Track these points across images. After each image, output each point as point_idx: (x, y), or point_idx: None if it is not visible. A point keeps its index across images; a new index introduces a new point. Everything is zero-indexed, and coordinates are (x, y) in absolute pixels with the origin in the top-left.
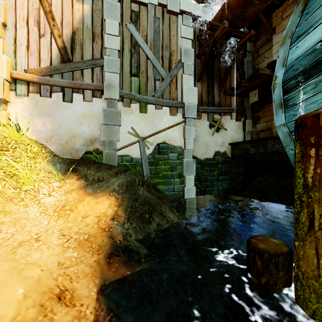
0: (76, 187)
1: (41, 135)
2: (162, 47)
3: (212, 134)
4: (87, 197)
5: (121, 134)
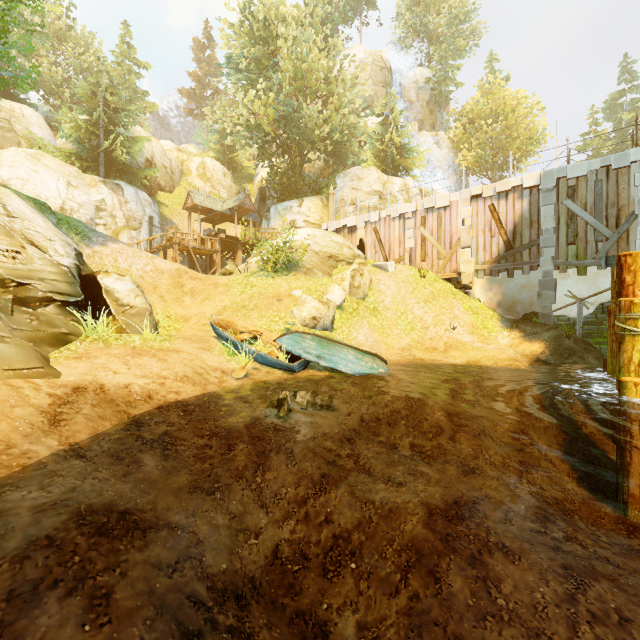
0: (518, 336)
1: (492, 303)
2: (606, 206)
3: None
4: (525, 342)
5: (557, 297)
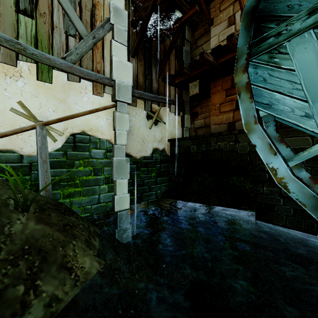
0: None
1: None
2: None
3: (150, 126)
4: None
5: None
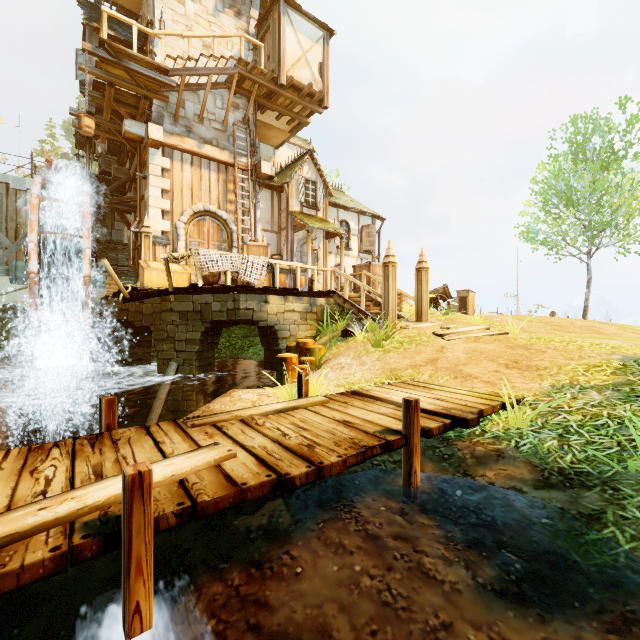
0: None
1: None
2: (7, 219)
3: None
4: None
5: None
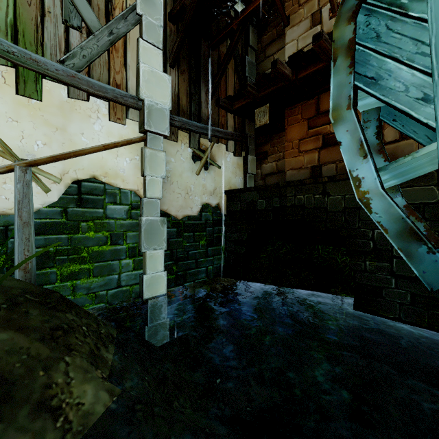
0: None
1: None
2: None
3: (197, 171)
4: None
5: None
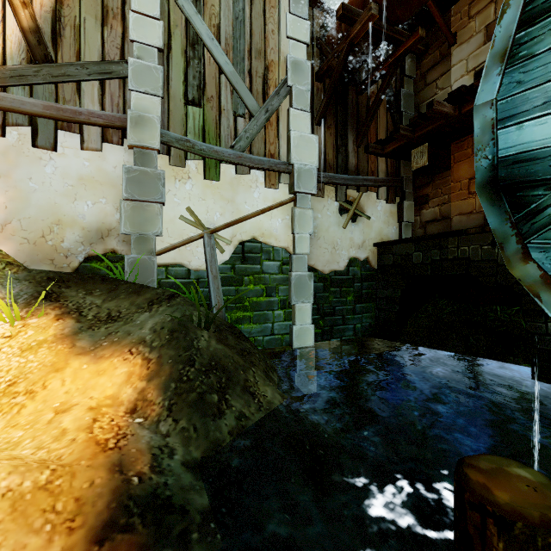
0: (52, 336)
1: None
2: (250, 51)
3: (344, 225)
4: (75, 360)
5: (166, 221)
